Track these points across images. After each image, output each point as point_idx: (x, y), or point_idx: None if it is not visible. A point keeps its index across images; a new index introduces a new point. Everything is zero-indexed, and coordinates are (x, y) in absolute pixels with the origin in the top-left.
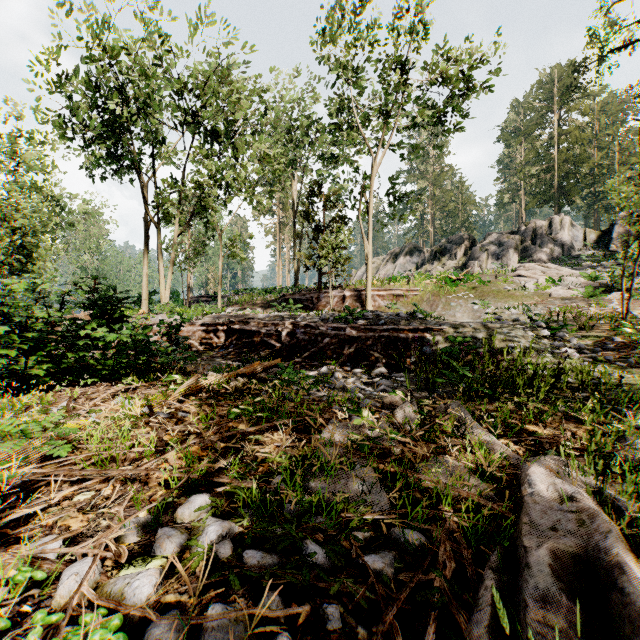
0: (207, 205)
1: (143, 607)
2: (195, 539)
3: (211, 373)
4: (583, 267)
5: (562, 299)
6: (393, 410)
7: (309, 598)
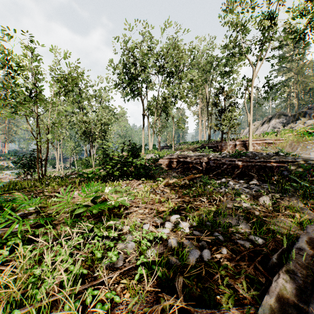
0: (168, 106)
1: (167, 233)
2: (177, 225)
3: (173, 178)
4: None
5: None
6: (258, 198)
7: (216, 246)
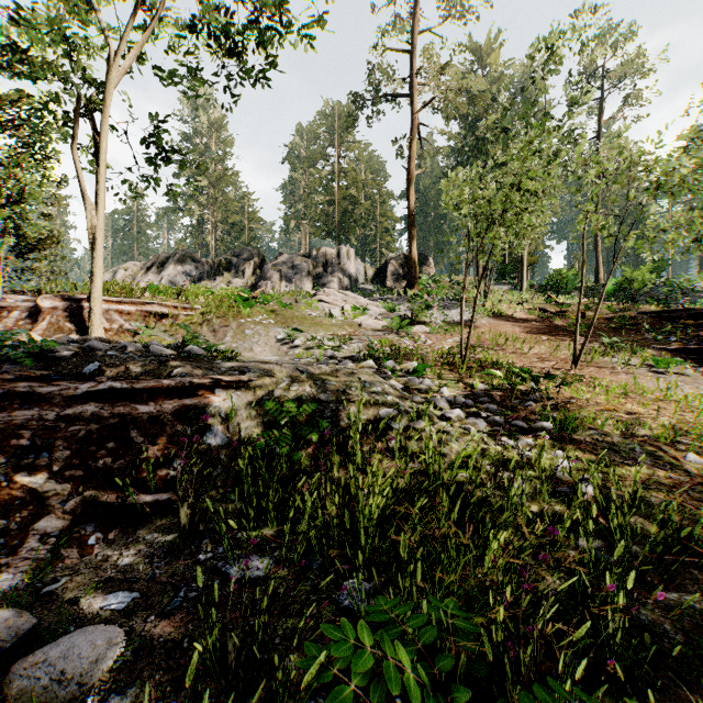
0: None
1: None
2: None
3: None
4: (375, 299)
5: (374, 330)
6: None
7: None
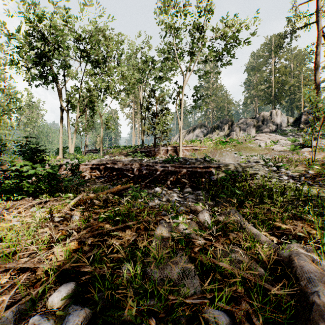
0: (94, 100)
1: None
2: None
3: (92, 192)
4: (288, 135)
5: (279, 151)
6: (197, 214)
7: None
